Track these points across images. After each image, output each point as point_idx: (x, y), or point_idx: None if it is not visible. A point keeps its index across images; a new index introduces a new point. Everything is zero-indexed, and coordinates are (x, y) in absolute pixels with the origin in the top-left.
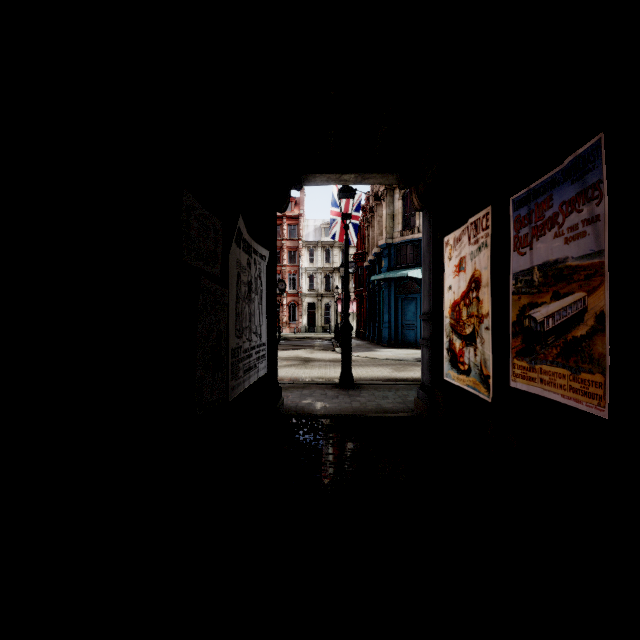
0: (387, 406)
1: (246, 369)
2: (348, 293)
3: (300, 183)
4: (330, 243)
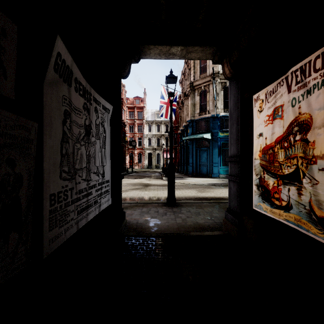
0: (201, 222)
1: (82, 208)
2: (172, 144)
3: (138, 53)
4: (159, 121)
